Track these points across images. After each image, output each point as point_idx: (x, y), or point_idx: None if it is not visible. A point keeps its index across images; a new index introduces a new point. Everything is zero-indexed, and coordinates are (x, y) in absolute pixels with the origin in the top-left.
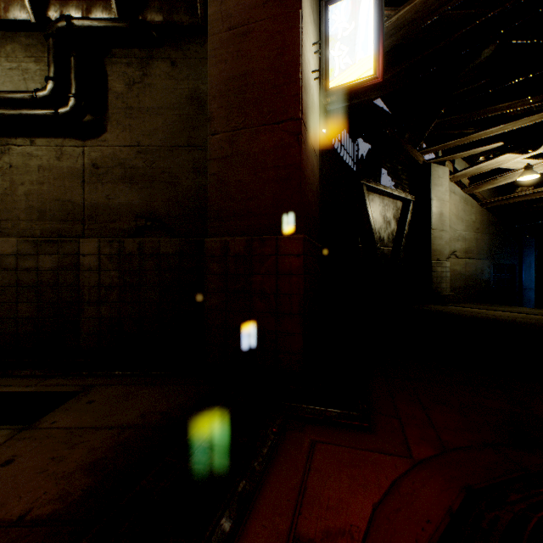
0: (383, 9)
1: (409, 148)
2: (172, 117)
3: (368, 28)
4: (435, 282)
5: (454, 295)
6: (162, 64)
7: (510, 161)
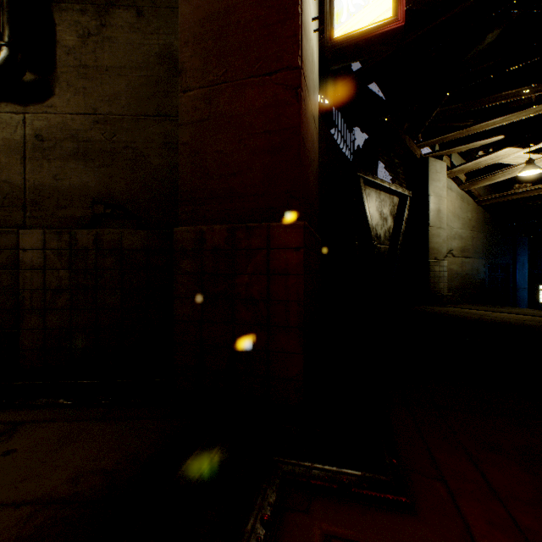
0: None
1: (407, 140)
2: (138, 79)
3: None
4: (433, 282)
5: (452, 296)
6: (125, 13)
7: (510, 156)
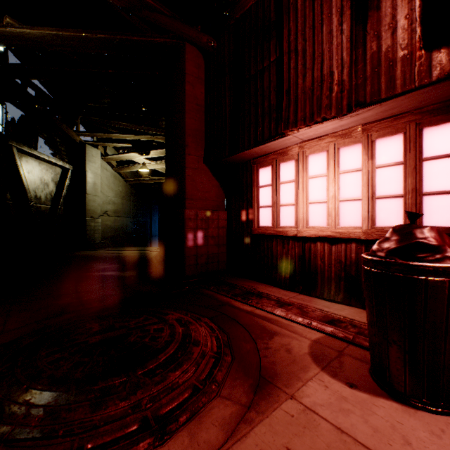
0: None
1: (65, 128)
2: None
3: None
4: (90, 234)
5: (104, 242)
6: None
7: (137, 158)
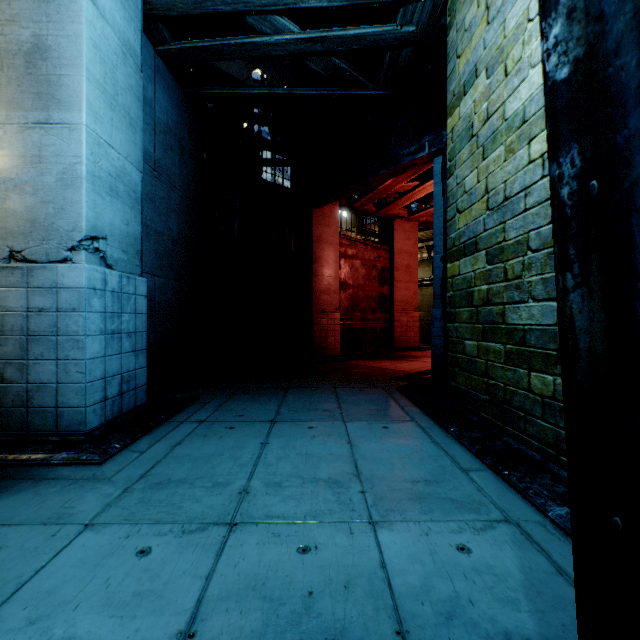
0: None
1: None
2: None
3: None
4: None
5: None
6: None
7: None
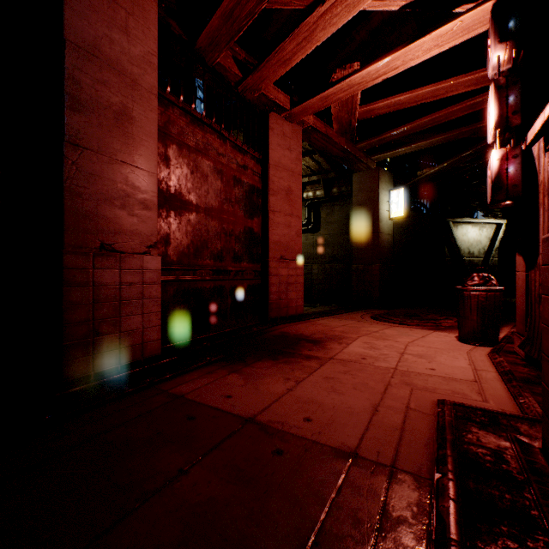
0: (406, 194)
1: None
2: (340, 224)
3: (401, 201)
4: None
5: None
6: (337, 207)
7: None
